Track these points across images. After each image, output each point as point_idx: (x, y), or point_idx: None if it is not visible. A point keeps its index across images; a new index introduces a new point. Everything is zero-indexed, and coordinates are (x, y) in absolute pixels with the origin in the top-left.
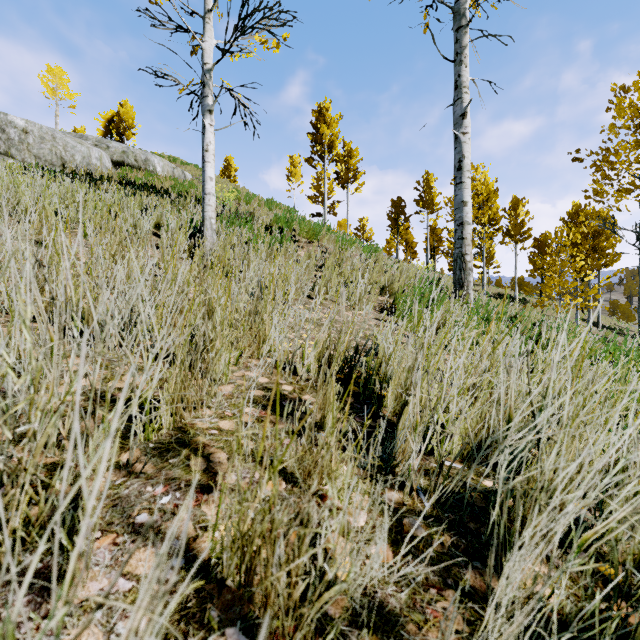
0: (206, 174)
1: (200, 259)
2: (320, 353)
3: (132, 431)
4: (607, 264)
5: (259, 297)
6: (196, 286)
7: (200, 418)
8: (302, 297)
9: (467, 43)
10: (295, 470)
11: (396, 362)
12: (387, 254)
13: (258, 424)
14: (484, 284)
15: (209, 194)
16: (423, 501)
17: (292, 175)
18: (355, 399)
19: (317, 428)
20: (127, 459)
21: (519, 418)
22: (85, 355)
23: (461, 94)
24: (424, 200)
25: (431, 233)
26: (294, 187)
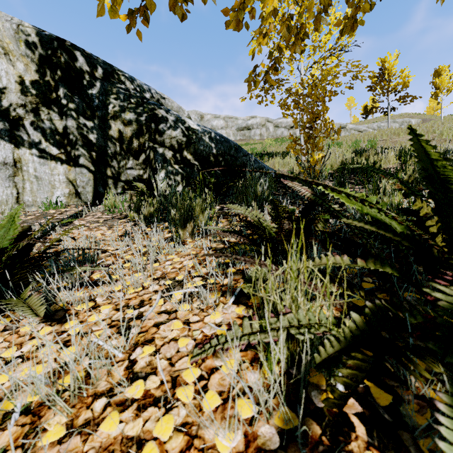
0: None
1: None
2: None
3: None
4: None
5: None
6: None
7: None
8: None
9: None
10: None
11: None
12: None
13: None
14: None
15: None
16: None
17: None
18: None
19: None
20: None
21: None
22: None
23: None
24: None
25: None
26: None
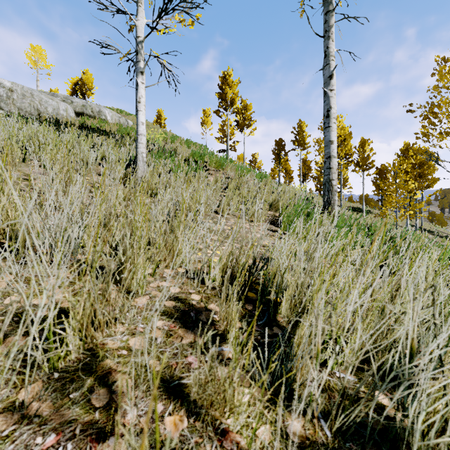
0: (139, 120)
1: (133, 184)
2: (224, 265)
3: (27, 371)
4: (429, 186)
5: (174, 216)
6: (121, 208)
7: (112, 336)
8: (211, 212)
9: (333, 23)
10: (198, 398)
11: (289, 276)
12: (272, 179)
13: (166, 339)
14: (341, 200)
15: (141, 135)
16: (324, 428)
17: (205, 123)
18: (253, 306)
19: (220, 341)
20: (22, 400)
21: (428, 357)
22: (17, 272)
23: (329, 61)
24: (298, 140)
25: (303, 164)
26: (206, 131)
